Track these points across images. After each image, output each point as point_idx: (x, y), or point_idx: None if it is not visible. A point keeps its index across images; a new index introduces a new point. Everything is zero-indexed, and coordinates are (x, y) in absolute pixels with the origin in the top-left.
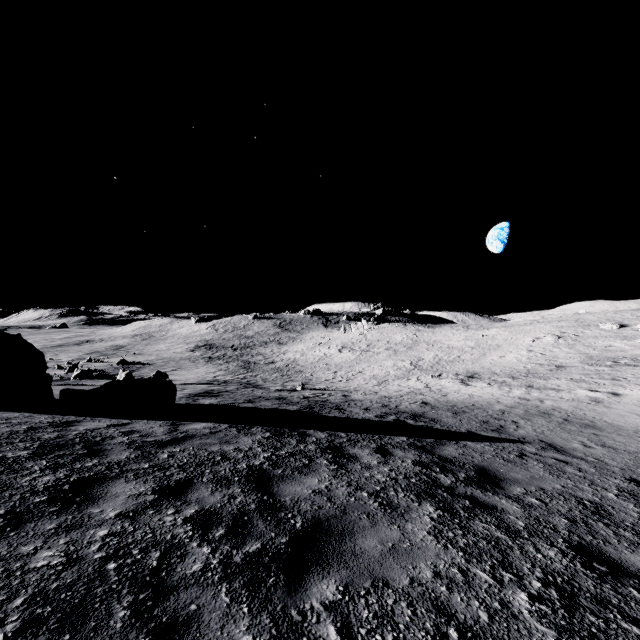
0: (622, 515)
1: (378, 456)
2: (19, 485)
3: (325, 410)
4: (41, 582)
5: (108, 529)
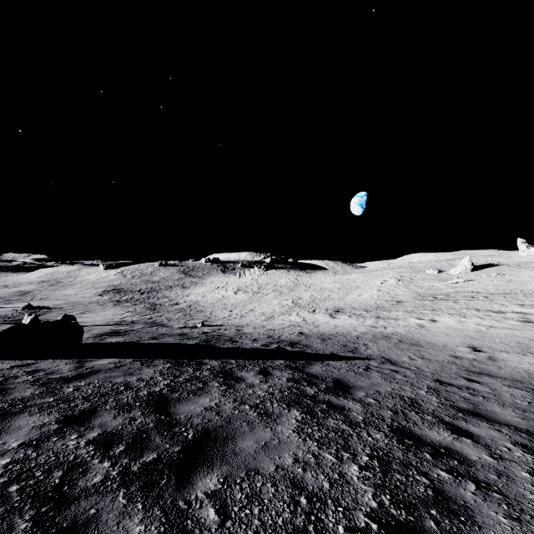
0: (427, 405)
1: (260, 377)
2: None
3: (220, 342)
4: None
5: (10, 458)
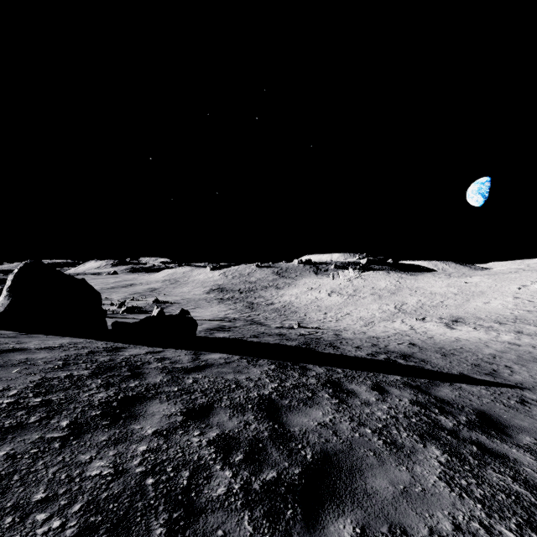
0: None
1: (375, 393)
2: (81, 399)
3: (320, 347)
4: (94, 490)
5: (147, 445)
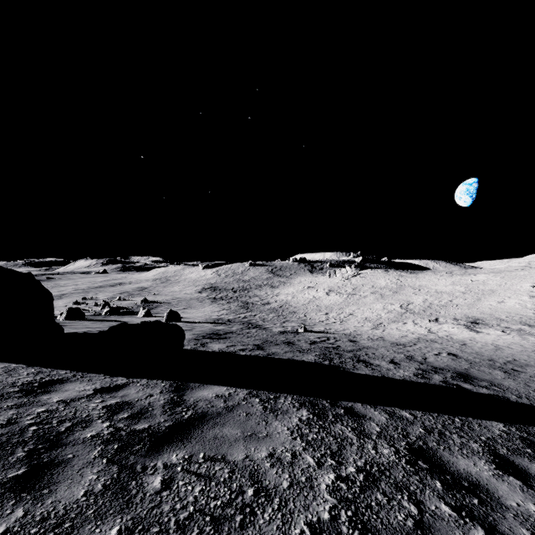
0: None
1: (517, 484)
2: None
3: (348, 363)
4: None
5: None
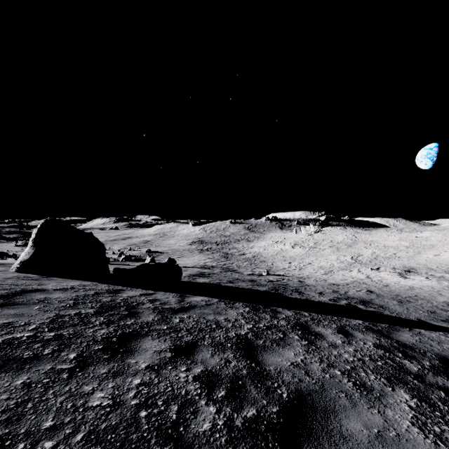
0: None
1: (341, 336)
2: (86, 335)
3: (287, 292)
4: (95, 421)
5: (140, 379)
